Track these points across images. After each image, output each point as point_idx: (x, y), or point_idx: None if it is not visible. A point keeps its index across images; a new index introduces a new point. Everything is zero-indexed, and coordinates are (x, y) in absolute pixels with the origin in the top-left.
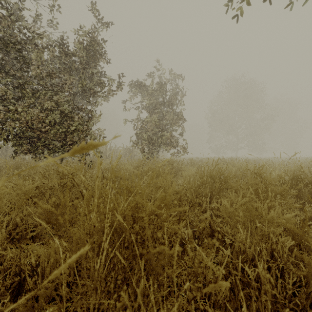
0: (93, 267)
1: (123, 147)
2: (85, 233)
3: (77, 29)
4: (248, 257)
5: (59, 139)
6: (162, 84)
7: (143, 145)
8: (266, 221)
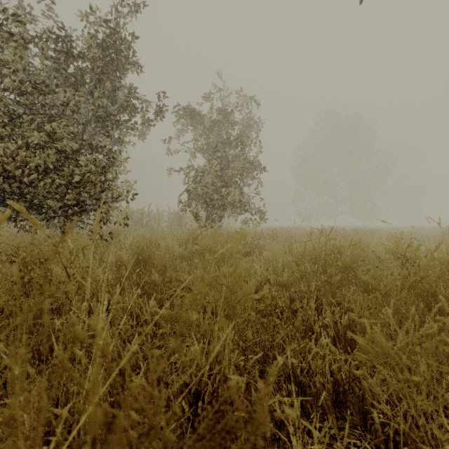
0: None
1: (169, 212)
2: None
3: (87, 14)
4: None
5: (55, 196)
6: (228, 114)
7: (198, 207)
8: None
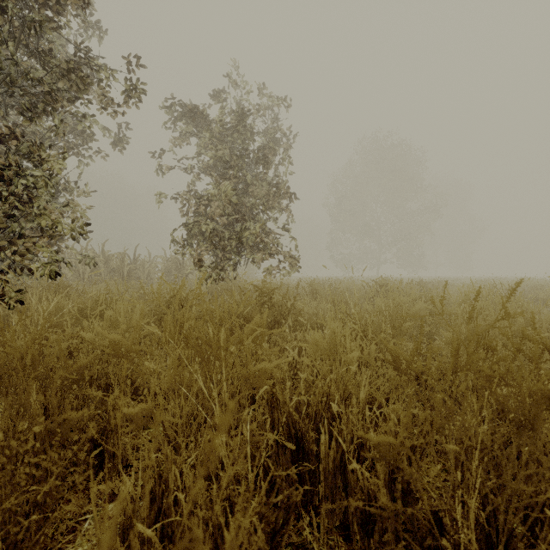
0: None
1: (165, 257)
2: None
3: None
4: None
5: None
6: (245, 116)
7: (201, 249)
8: None
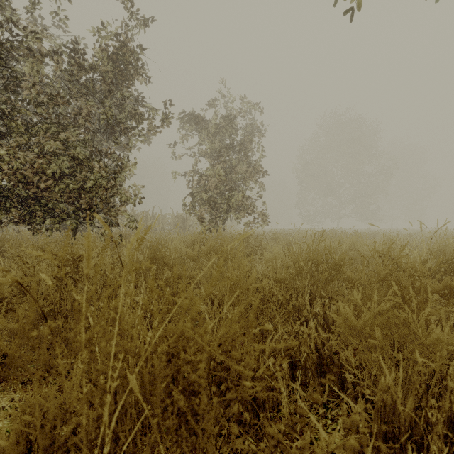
0: (99, 449)
1: (173, 214)
2: (51, 417)
3: (98, 28)
4: (403, 424)
5: (68, 201)
6: (231, 119)
7: (202, 210)
8: (437, 354)
